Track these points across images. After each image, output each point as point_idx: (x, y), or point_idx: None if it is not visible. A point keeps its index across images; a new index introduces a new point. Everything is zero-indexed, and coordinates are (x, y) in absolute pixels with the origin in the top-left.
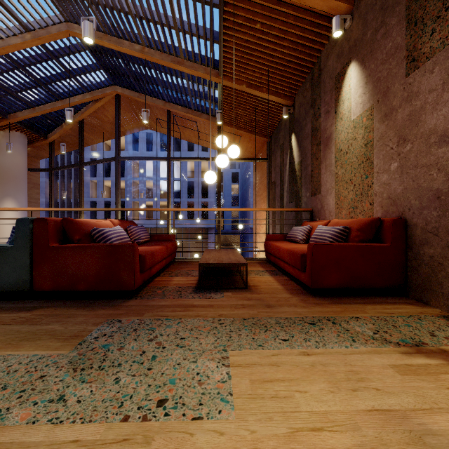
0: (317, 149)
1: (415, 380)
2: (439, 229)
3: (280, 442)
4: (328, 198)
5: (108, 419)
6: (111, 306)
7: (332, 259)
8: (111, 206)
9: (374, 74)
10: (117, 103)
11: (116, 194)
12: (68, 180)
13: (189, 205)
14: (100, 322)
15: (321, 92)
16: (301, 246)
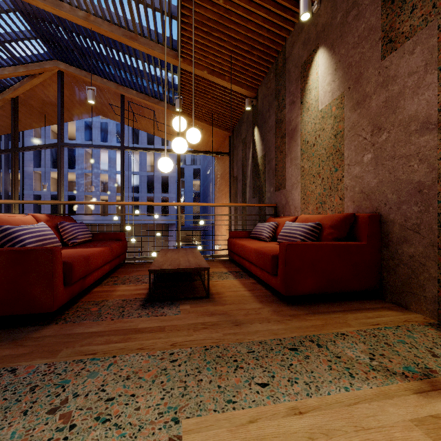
0: (281, 142)
1: None
2: (421, 226)
3: None
4: (294, 193)
5: None
6: (12, 340)
7: (308, 260)
8: None
9: (345, 60)
10: (59, 81)
11: (59, 186)
12: (5, 170)
13: (149, 200)
14: None
15: (286, 82)
16: (268, 245)
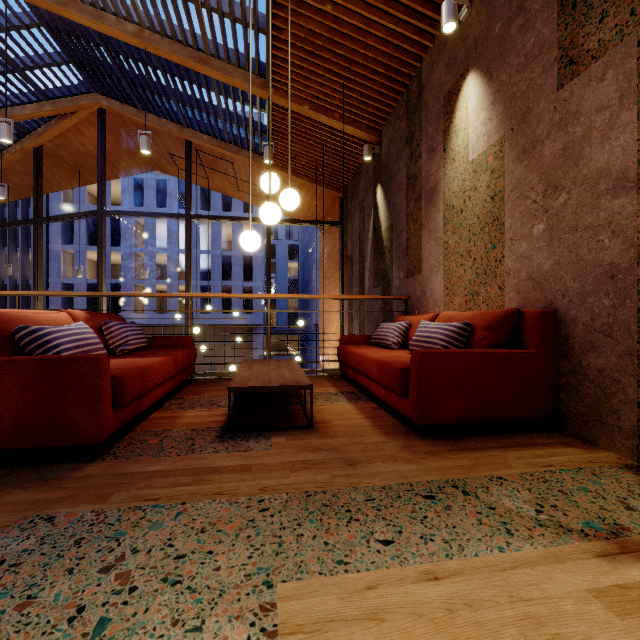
0: (416, 207)
1: None
2: (614, 327)
3: None
4: (433, 279)
5: None
6: (46, 480)
7: (452, 376)
8: None
9: (507, 89)
10: (100, 123)
11: (99, 271)
12: (23, 249)
13: (225, 291)
14: (4, 525)
15: (422, 121)
16: (396, 354)
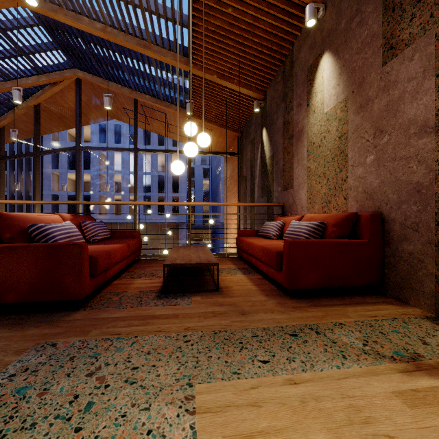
0: (289, 143)
1: (429, 415)
2: (419, 225)
3: None
4: (300, 192)
5: None
6: (49, 322)
7: (310, 257)
8: None
9: (349, 64)
10: (78, 88)
11: (77, 187)
12: (26, 172)
13: (160, 200)
14: (26, 348)
15: (293, 85)
16: (275, 242)
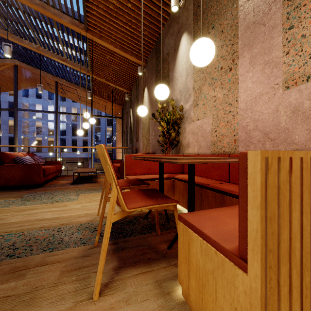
0: (138, 120)
1: None
2: None
3: (87, 202)
4: (140, 143)
5: (41, 204)
6: (30, 190)
7: None
8: (1, 140)
9: (150, 96)
10: (15, 71)
11: (15, 134)
12: None
13: (73, 141)
14: (27, 193)
15: (139, 94)
16: None
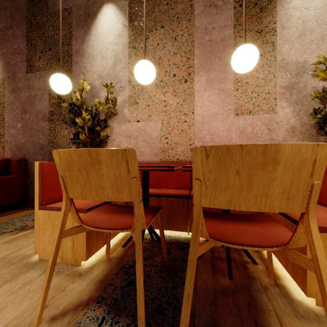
0: None
1: (16, 242)
2: None
3: None
4: None
5: None
6: None
7: None
8: None
9: (6, 57)
10: None
11: None
12: None
13: None
14: None
15: None
16: None
